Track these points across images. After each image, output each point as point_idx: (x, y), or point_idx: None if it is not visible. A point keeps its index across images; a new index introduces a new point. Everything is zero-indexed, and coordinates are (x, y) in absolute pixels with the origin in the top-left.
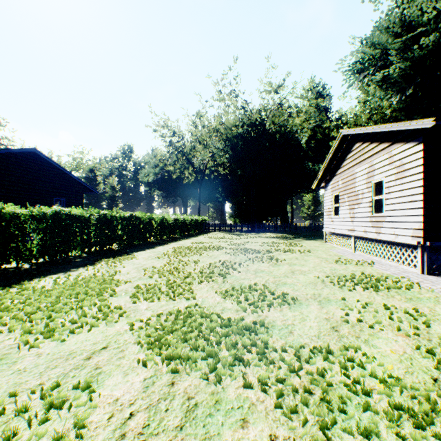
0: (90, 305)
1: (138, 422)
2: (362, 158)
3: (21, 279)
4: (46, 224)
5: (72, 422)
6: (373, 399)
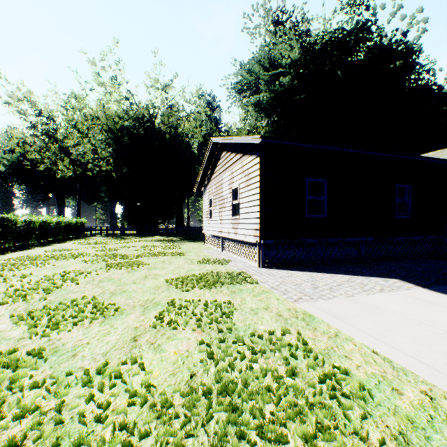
0: None
1: None
2: (226, 166)
3: None
4: None
5: None
6: (104, 424)
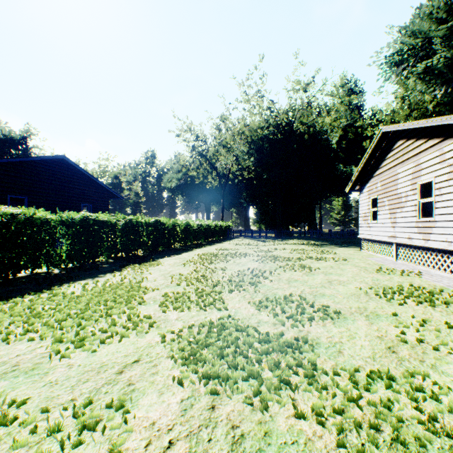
0: (119, 313)
1: (178, 452)
2: (405, 157)
3: (52, 284)
4: (75, 230)
5: (107, 447)
6: None
